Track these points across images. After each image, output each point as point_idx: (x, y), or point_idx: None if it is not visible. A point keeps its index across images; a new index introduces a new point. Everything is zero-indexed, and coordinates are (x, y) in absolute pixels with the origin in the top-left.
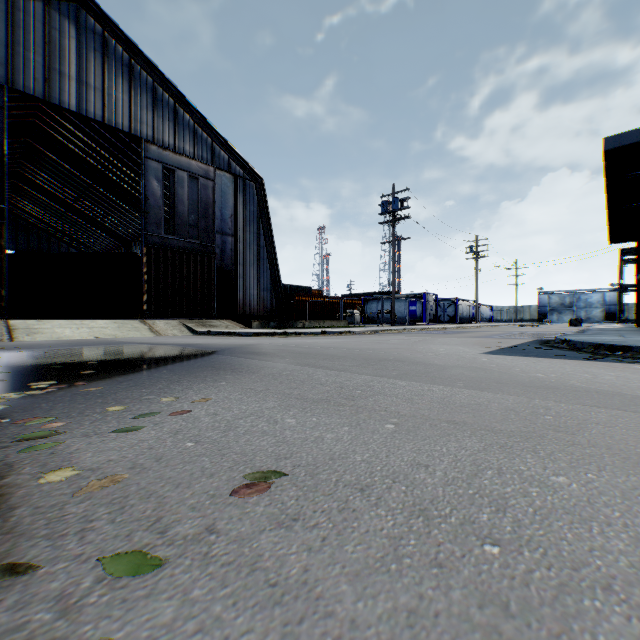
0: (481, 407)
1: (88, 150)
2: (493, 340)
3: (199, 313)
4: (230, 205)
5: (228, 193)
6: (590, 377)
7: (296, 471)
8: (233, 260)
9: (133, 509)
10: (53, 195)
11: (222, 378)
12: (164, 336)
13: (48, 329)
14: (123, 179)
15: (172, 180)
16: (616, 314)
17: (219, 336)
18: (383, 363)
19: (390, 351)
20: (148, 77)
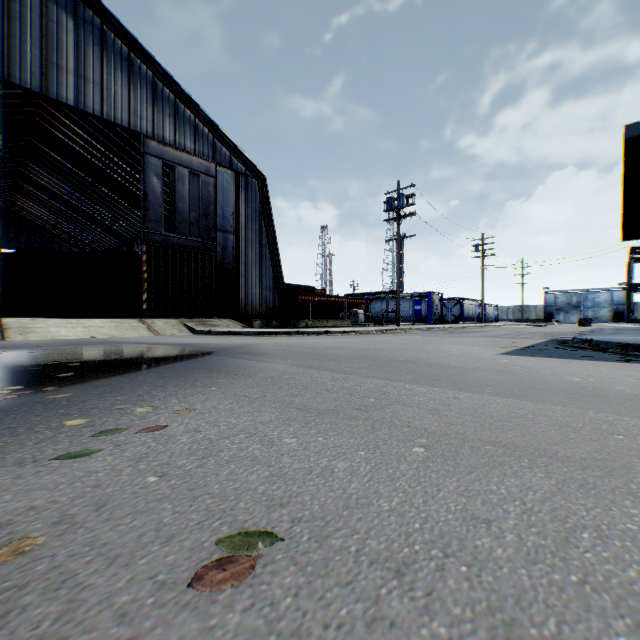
0: (526, 421)
1: (89, 148)
2: (506, 340)
3: (200, 312)
4: (232, 202)
5: (230, 190)
6: (636, 382)
7: (295, 531)
8: (235, 258)
9: (22, 617)
10: (55, 194)
11: (214, 382)
12: (163, 336)
13: (42, 328)
14: (124, 177)
15: (172, 177)
16: (624, 314)
17: (219, 336)
18: (394, 365)
19: (399, 351)
20: (148, 71)
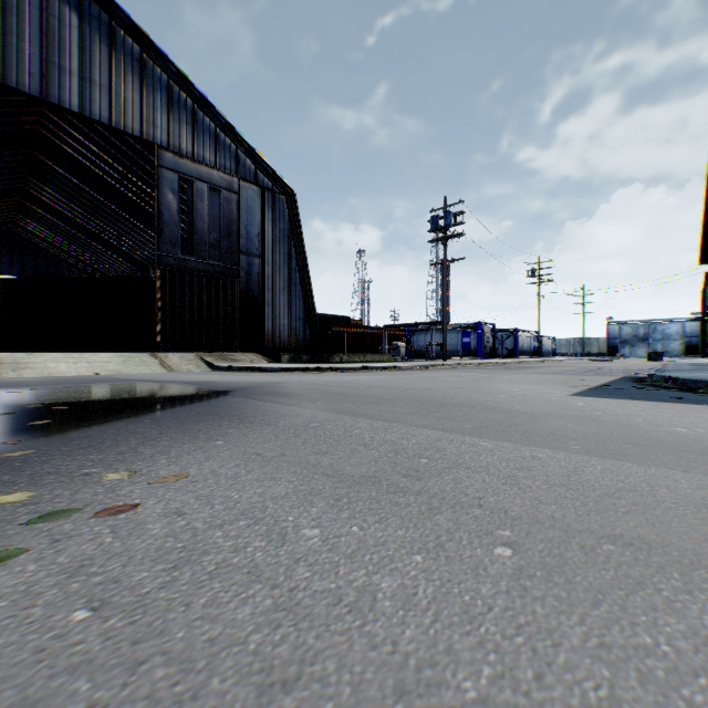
0: (644, 498)
1: (98, 162)
2: (571, 377)
3: (221, 345)
4: (257, 222)
5: (255, 208)
6: None
7: None
8: (260, 285)
9: None
10: (62, 214)
11: (221, 433)
12: (177, 372)
13: (39, 364)
14: (138, 195)
15: (190, 193)
16: (698, 347)
17: (241, 372)
18: (447, 409)
19: (450, 392)
20: (162, 74)
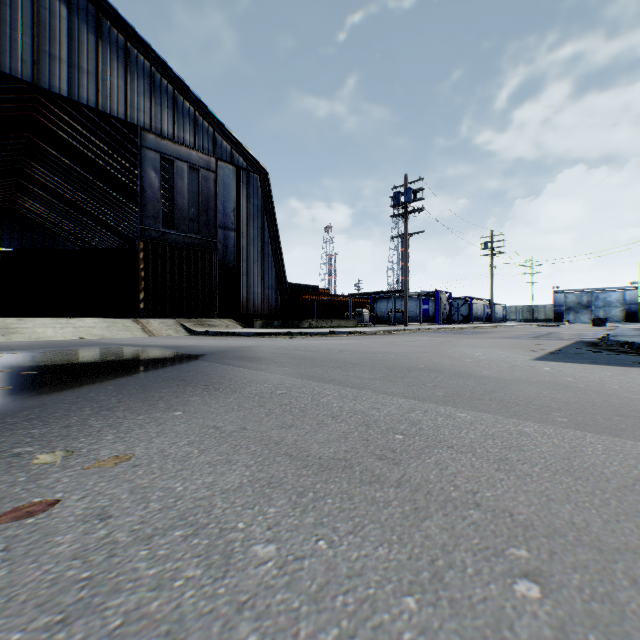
0: None
1: (88, 144)
2: (527, 342)
3: (200, 312)
4: (233, 198)
5: (231, 186)
6: None
7: None
8: (236, 256)
9: None
10: (56, 193)
11: (182, 402)
12: (157, 336)
13: (28, 329)
14: (125, 174)
15: (171, 171)
16: (637, 313)
17: (217, 336)
18: (414, 374)
19: (415, 356)
20: (145, 62)
